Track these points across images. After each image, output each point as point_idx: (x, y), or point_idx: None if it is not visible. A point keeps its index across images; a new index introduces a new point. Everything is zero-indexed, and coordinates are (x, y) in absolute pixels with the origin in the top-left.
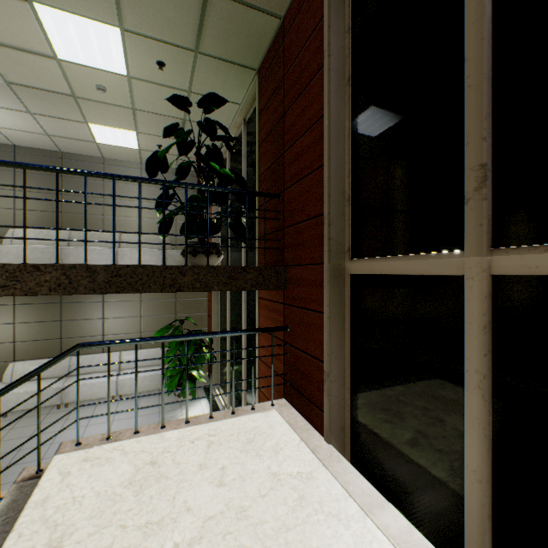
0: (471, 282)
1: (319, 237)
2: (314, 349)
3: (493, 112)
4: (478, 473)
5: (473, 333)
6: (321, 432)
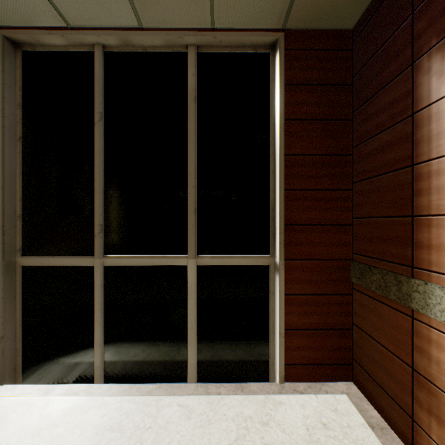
0: (97, 269)
1: None
2: None
3: (105, 205)
4: (100, 342)
5: (98, 288)
6: None
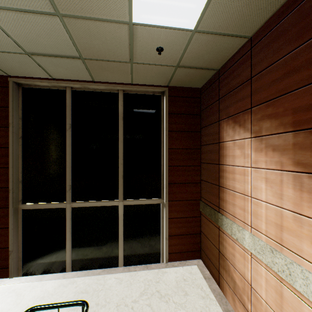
0: (68, 209)
1: (5, 196)
2: (0, 244)
3: (72, 174)
4: (70, 249)
5: (69, 220)
6: (7, 277)
